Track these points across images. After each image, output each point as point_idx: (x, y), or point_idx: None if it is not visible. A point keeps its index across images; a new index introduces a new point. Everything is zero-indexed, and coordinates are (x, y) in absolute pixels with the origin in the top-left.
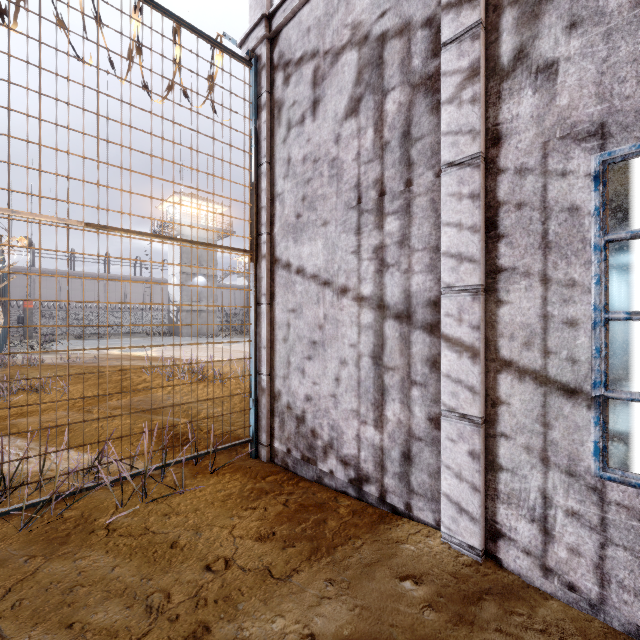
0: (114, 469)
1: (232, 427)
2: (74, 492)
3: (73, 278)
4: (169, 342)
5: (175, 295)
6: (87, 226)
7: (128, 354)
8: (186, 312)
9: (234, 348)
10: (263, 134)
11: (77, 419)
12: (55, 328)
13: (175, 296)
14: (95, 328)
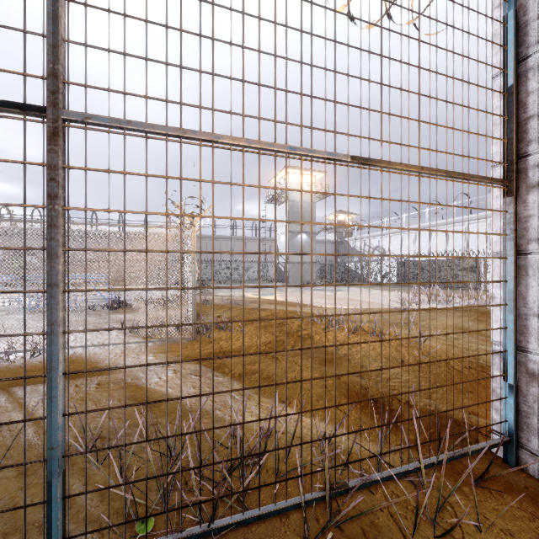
0: (344, 447)
1: (431, 400)
2: (341, 491)
3: (214, 240)
4: (283, 288)
5: (283, 250)
6: (352, 160)
7: (261, 298)
8: (292, 263)
9: (342, 296)
10: (533, 12)
11: (270, 366)
12: (205, 275)
13: (283, 251)
14: (228, 276)
